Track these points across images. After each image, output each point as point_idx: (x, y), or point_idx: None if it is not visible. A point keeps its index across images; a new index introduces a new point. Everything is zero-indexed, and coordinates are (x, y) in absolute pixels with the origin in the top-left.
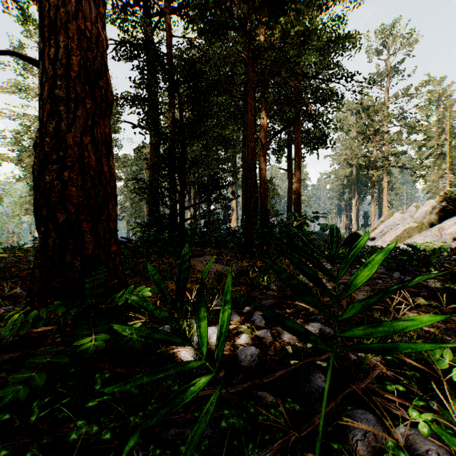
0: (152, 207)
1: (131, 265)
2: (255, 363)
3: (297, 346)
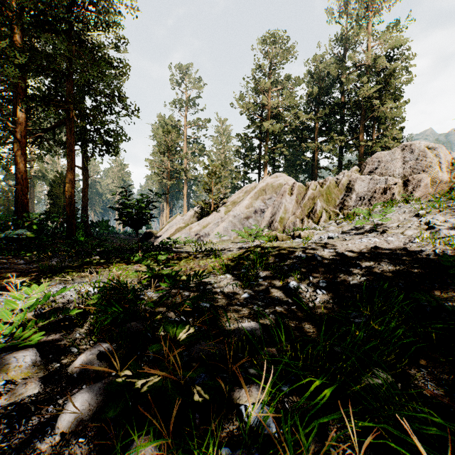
0: None
1: None
2: None
3: None
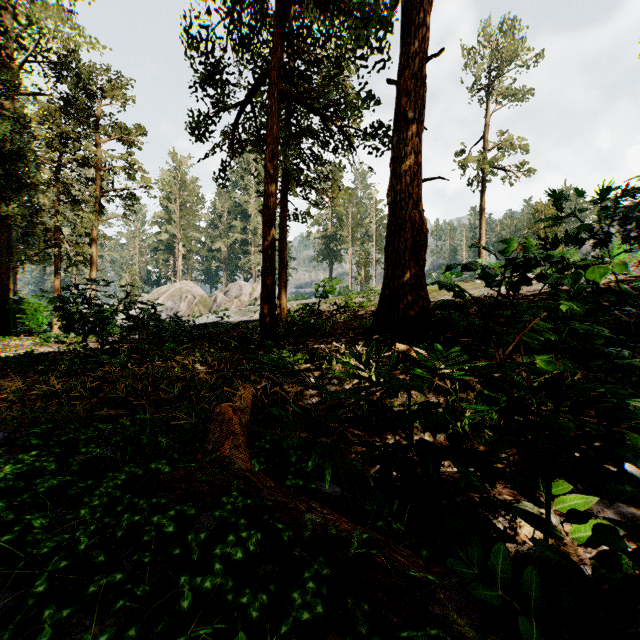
0: None
1: None
2: None
3: None
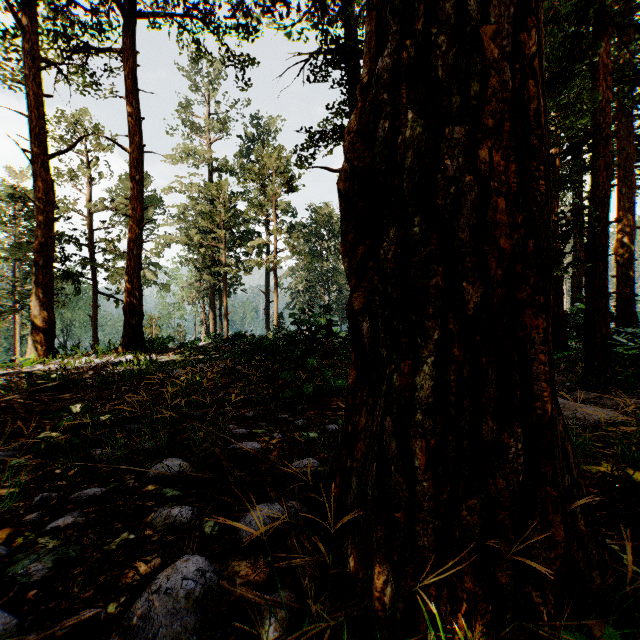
0: None
1: None
2: None
3: None
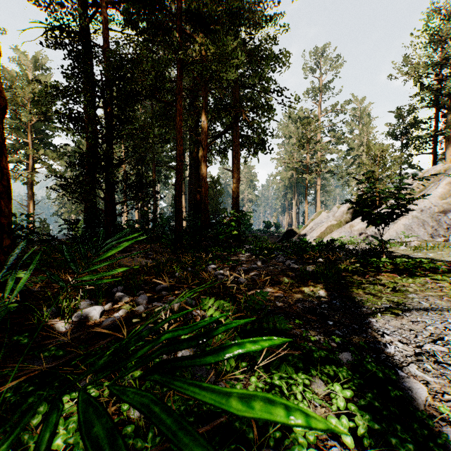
0: (89, 204)
1: (47, 261)
2: (113, 326)
3: (148, 311)
